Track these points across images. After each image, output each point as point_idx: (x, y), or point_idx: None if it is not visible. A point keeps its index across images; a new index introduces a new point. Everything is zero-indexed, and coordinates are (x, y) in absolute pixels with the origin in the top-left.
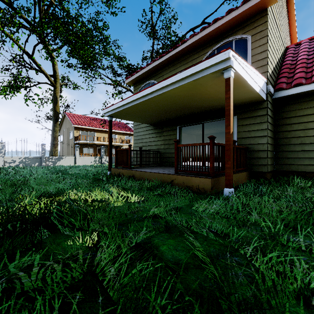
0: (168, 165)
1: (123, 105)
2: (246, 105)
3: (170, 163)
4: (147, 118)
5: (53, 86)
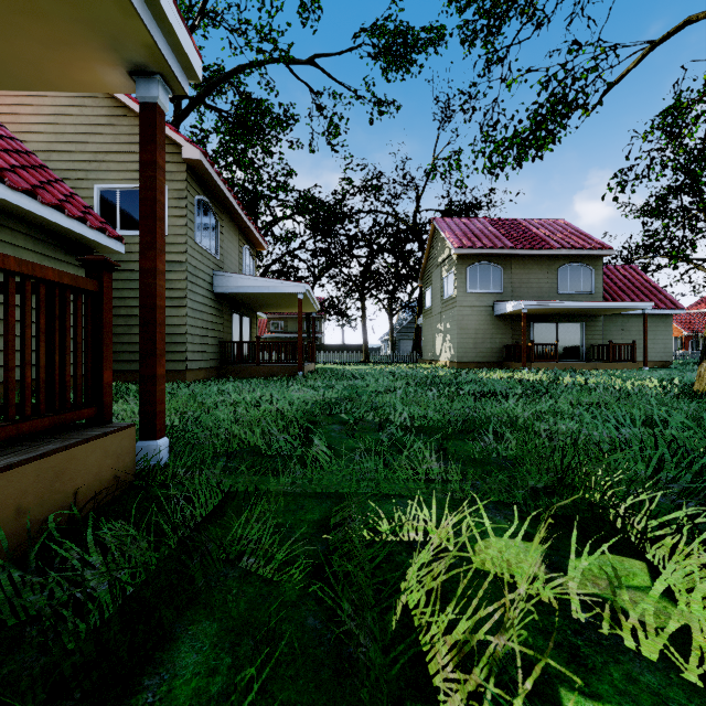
0: None
1: None
2: None
3: None
4: None
5: None
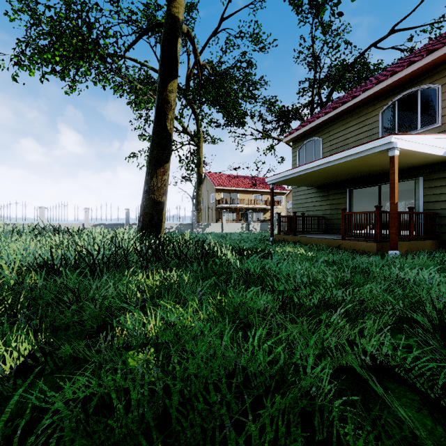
0: (335, 233)
1: (288, 174)
2: (434, 165)
3: (338, 230)
4: (311, 183)
5: (197, 146)
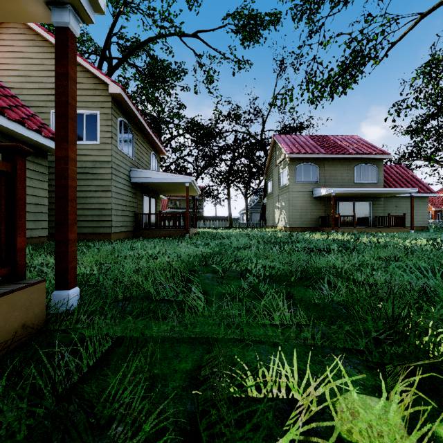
0: None
1: None
2: None
3: None
4: None
5: None
